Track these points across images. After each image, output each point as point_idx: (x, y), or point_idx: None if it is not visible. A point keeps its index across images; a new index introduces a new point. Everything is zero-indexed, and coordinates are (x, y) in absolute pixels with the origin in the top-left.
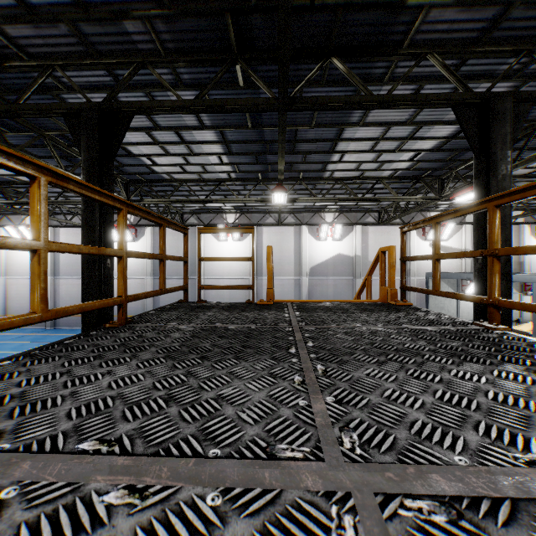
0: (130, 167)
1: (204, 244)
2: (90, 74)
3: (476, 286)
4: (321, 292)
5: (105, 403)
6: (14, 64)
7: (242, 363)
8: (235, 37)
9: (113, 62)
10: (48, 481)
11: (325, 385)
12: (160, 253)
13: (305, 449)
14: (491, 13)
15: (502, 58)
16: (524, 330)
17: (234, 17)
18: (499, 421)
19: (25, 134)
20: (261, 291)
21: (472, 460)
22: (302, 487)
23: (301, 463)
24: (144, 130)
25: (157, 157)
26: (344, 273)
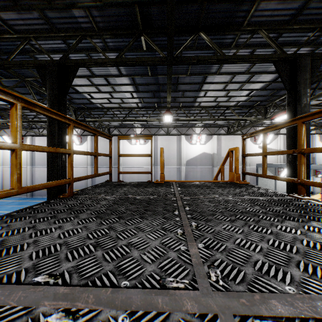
0: (77, 100)
1: (122, 146)
2: (52, 42)
3: (288, 172)
4: (193, 175)
5: (55, 248)
6: (6, 36)
7: (144, 220)
8: (141, 19)
9: (66, 35)
10: (11, 305)
11: (197, 236)
12: (94, 151)
13: (185, 281)
14: (297, 5)
15: (304, 32)
16: (316, 198)
17: (140, 7)
18: (312, 261)
19: (13, 79)
20: (157, 174)
21: (298, 289)
22: (184, 310)
23: (182, 291)
24: (85, 77)
25: (93, 93)
26: (207, 164)
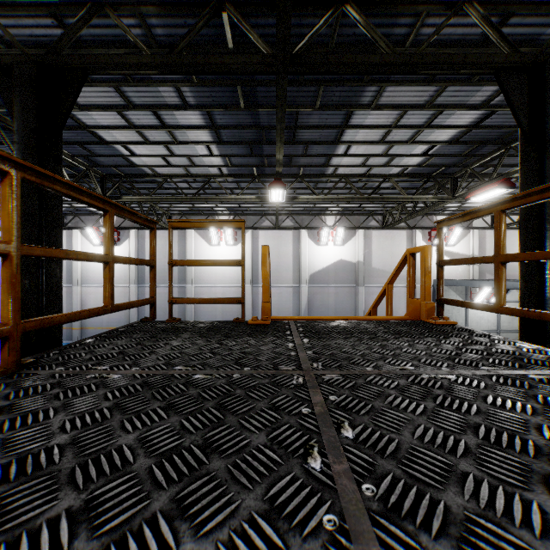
0: (104, 158)
1: (195, 248)
2: (34, 23)
3: (524, 298)
4: (321, 301)
5: None
6: None
7: (183, 544)
8: None
9: (59, 3)
10: None
11: None
12: (104, 252)
13: None
14: None
15: None
16: None
17: None
18: None
19: None
20: (257, 299)
21: None
22: None
23: None
24: (114, 108)
25: (134, 145)
26: (346, 280)
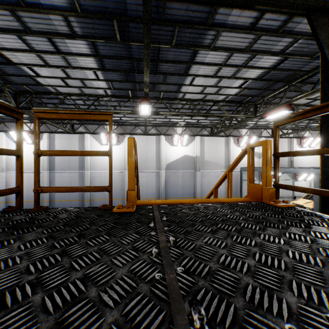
0: (15, 78)
1: (90, 147)
2: None
3: (324, 181)
4: (174, 181)
5: None
6: None
7: None
8: None
9: None
10: None
11: None
12: None
13: None
14: None
15: None
16: (301, 203)
17: None
18: None
19: None
20: None
21: None
22: None
23: None
24: (14, 32)
25: (37, 67)
26: (189, 168)
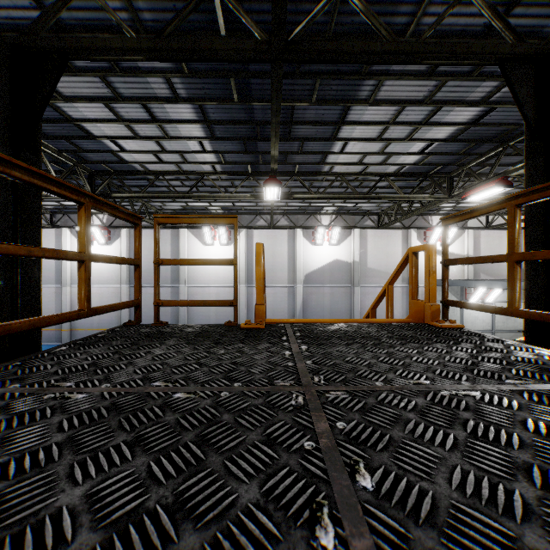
0: (92, 154)
1: (188, 248)
2: (11, 5)
3: (529, 299)
4: (316, 301)
5: None
6: None
7: None
8: None
9: None
10: None
11: None
12: (79, 250)
13: None
14: None
15: None
16: None
17: None
18: None
19: None
20: (252, 300)
21: None
22: None
23: None
24: (101, 100)
25: (123, 140)
26: (342, 280)
